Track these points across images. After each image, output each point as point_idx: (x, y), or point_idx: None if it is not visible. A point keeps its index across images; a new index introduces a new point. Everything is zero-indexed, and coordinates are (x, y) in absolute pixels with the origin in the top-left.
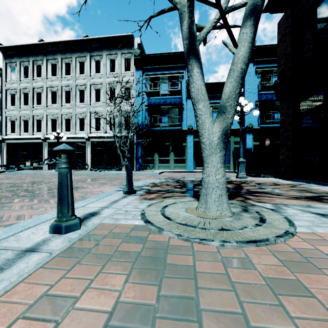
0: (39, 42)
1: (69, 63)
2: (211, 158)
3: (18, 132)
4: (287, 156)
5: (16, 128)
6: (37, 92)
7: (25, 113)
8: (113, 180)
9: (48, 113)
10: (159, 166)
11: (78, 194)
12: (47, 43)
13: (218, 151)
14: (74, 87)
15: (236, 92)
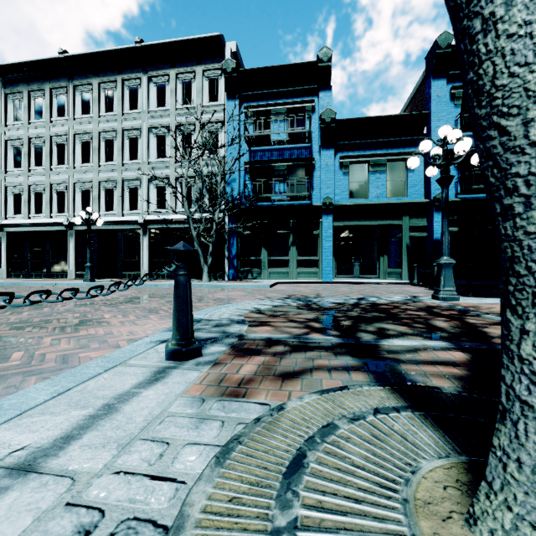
0: (60, 55)
1: (112, 91)
2: None
3: (25, 214)
4: None
5: (22, 206)
6: (58, 143)
7: (37, 179)
8: None
9: (77, 179)
10: (270, 273)
11: (65, 346)
12: (74, 56)
13: None
14: (119, 133)
15: None
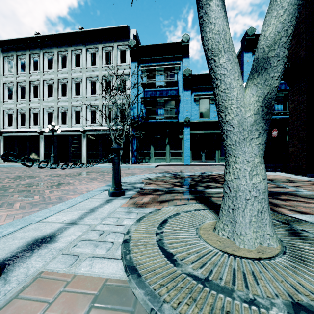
0: (35, 36)
1: (65, 56)
2: (243, 147)
3: (15, 126)
4: (300, 148)
5: (13, 121)
6: (34, 85)
7: (22, 106)
8: (105, 174)
9: (45, 106)
10: (155, 159)
11: (57, 193)
12: (44, 36)
13: (255, 135)
14: (69, 80)
15: (288, 32)
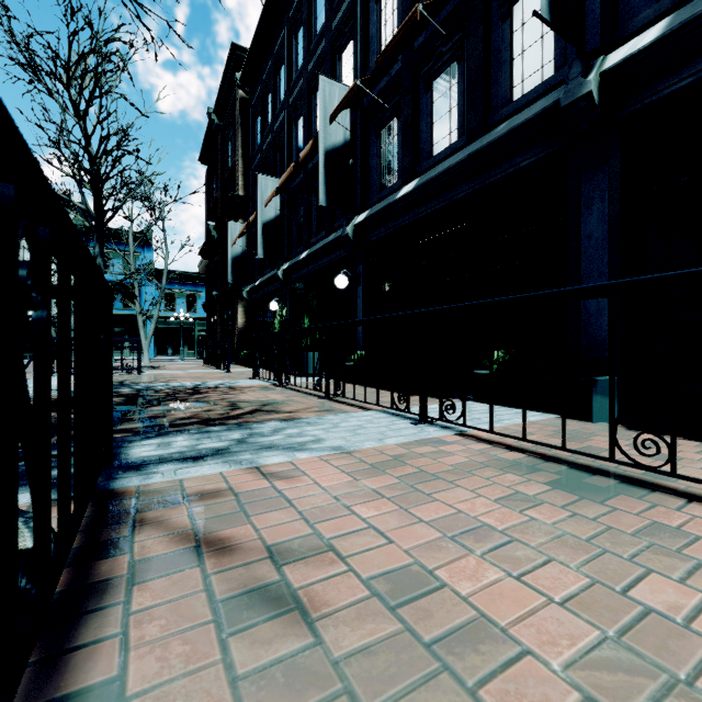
0: None
1: None
2: (146, 350)
3: None
4: None
5: None
6: None
7: None
8: None
9: None
10: None
11: None
12: None
13: (147, 348)
14: None
15: (152, 334)
